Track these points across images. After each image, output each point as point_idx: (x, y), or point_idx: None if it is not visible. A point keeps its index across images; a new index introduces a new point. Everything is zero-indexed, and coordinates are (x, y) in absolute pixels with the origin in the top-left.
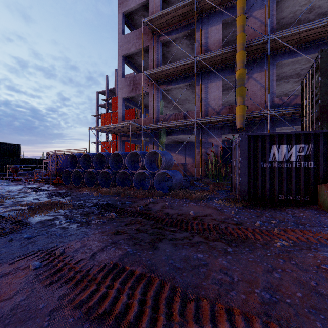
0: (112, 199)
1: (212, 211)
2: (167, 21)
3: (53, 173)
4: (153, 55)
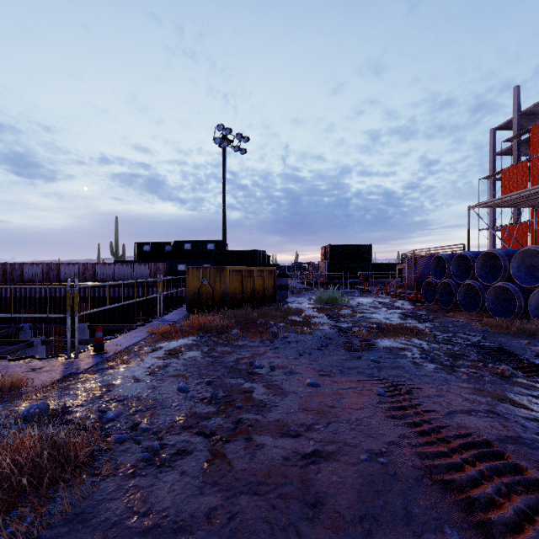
0: (513, 342)
1: None
2: None
3: (410, 284)
4: None
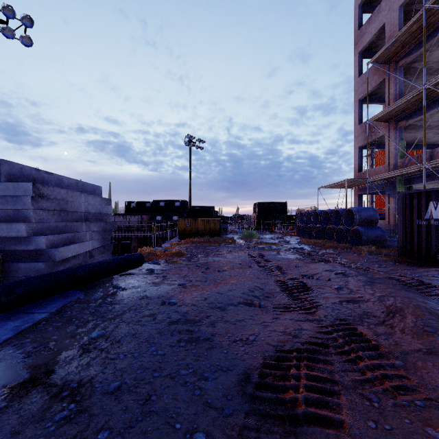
0: (308, 246)
1: (355, 259)
2: (400, 45)
3: None
4: (388, 89)
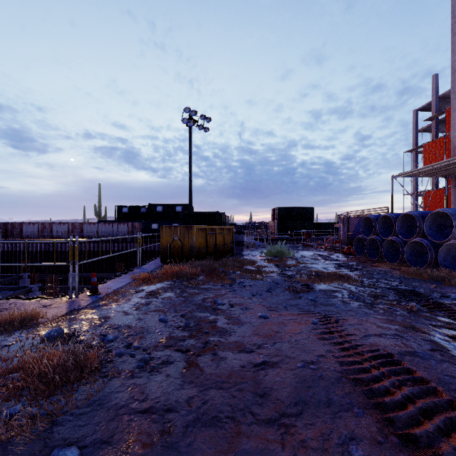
0: (424, 286)
1: None
2: None
3: (344, 240)
4: None
